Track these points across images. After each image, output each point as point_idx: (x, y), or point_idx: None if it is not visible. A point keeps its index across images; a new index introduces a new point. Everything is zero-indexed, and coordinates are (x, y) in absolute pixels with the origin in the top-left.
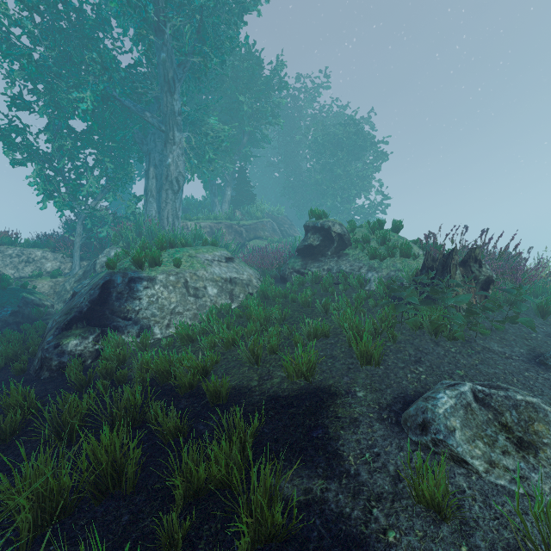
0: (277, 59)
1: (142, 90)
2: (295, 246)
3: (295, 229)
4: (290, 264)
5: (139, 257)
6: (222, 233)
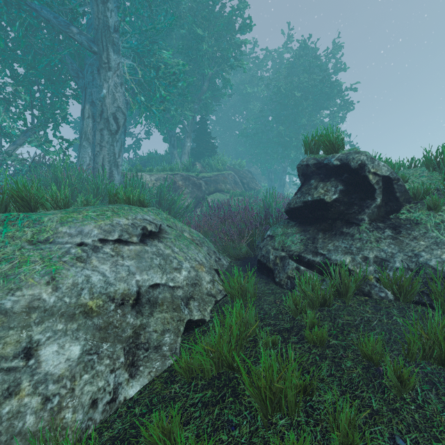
0: None
1: None
2: (269, 201)
3: (257, 182)
4: (276, 238)
5: None
6: (178, 186)
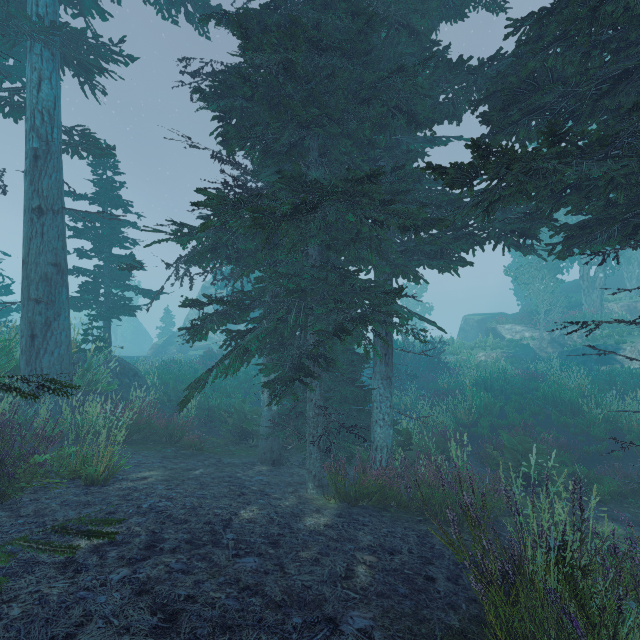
0: None
1: None
2: None
3: None
4: None
5: (617, 342)
6: (639, 310)
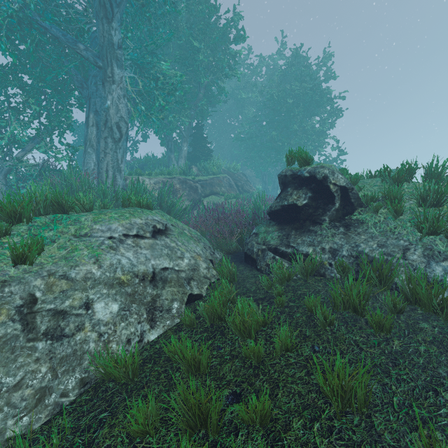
0: (234, 9)
1: (73, 16)
2: (259, 204)
3: (251, 185)
4: (260, 235)
5: None
6: (175, 189)
